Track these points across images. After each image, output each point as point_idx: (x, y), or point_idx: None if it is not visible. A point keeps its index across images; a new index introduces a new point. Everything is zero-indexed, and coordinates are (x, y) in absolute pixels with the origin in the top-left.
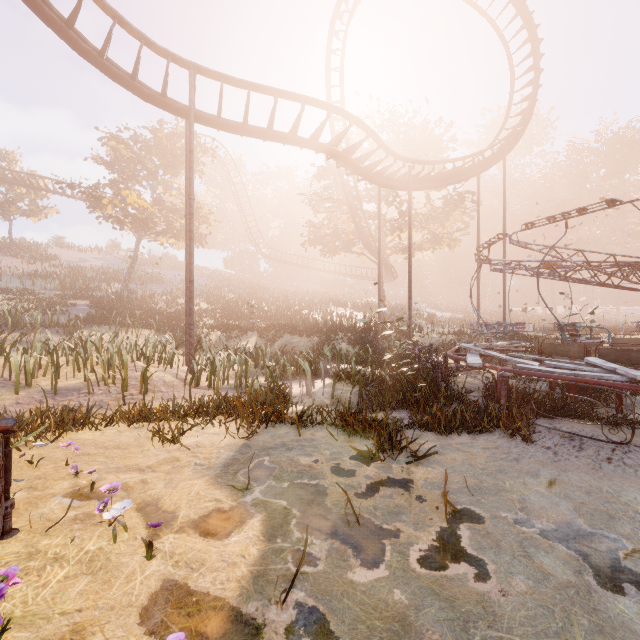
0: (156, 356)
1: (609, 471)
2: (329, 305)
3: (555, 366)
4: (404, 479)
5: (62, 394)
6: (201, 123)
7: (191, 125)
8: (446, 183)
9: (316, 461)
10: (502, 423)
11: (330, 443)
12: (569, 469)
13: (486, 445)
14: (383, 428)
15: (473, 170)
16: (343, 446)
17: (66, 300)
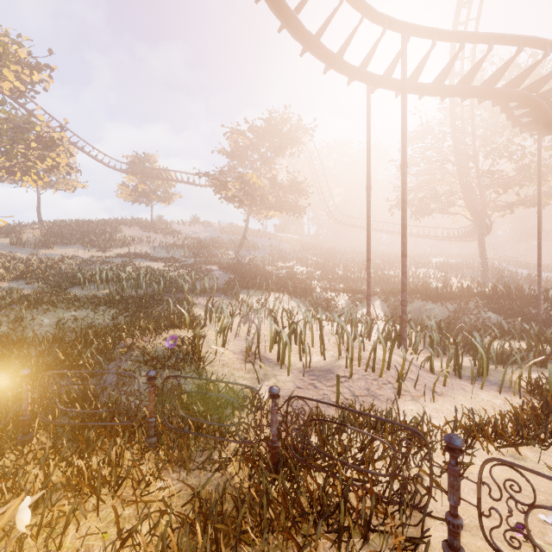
0: (334, 326)
1: None
2: (410, 266)
3: None
4: None
5: (322, 376)
6: (396, 89)
7: (405, 89)
8: None
9: None
10: None
11: None
12: None
13: None
14: None
15: None
16: None
17: (203, 266)
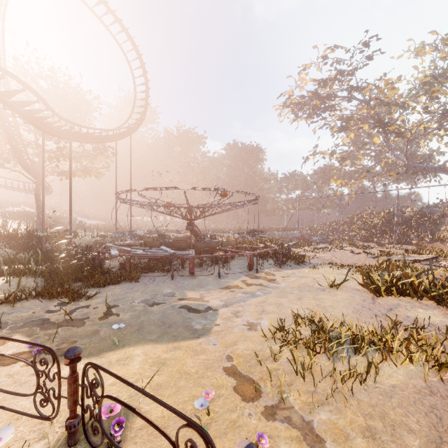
0: None
1: (160, 284)
2: None
3: (149, 251)
4: (87, 305)
5: None
6: None
7: None
8: (96, 141)
9: (34, 313)
10: (127, 278)
11: (38, 305)
12: (149, 287)
13: (120, 287)
14: (70, 291)
15: (113, 137)
16: (47, 304)
17: None
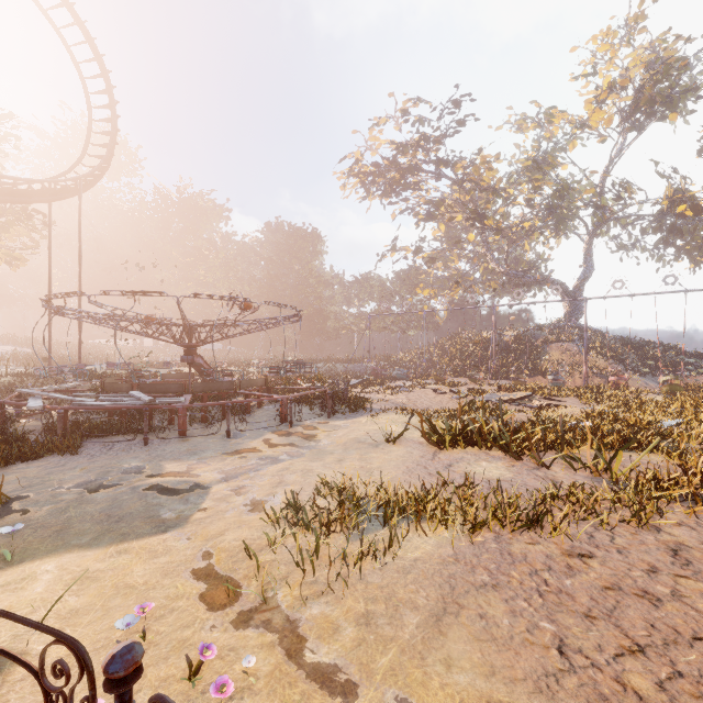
0: None
1: (121, 455)
2: None
3: (107, 400)
4: None
5: None
6: None
7: None
8: (4, 199)
9: None
10: (59, 449)
11: None
12: (98, 461)
13: (41, 465)
14: None
15: (43, 195)
16: None
17: None
